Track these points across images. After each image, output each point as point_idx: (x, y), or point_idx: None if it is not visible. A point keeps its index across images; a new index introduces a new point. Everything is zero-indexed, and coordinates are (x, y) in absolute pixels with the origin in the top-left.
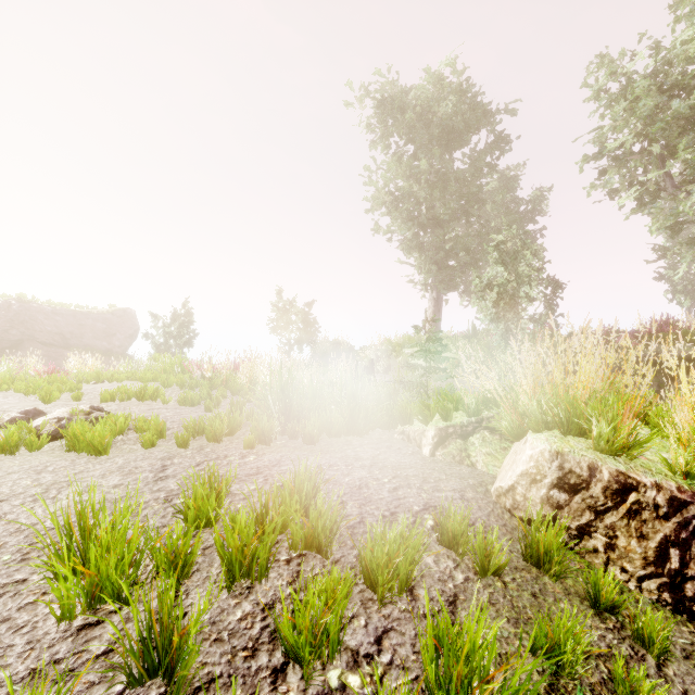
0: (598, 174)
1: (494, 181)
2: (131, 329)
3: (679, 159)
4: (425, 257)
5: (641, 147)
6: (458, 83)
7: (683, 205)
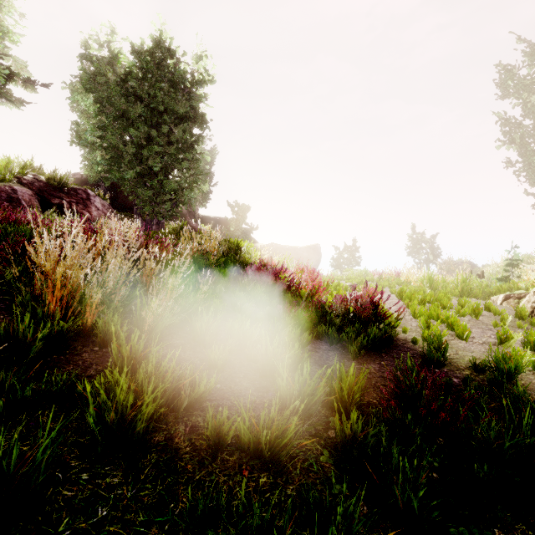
0: None
1: None
2: (319, 256)
3: None
4: None
5: None
6: None
7: None
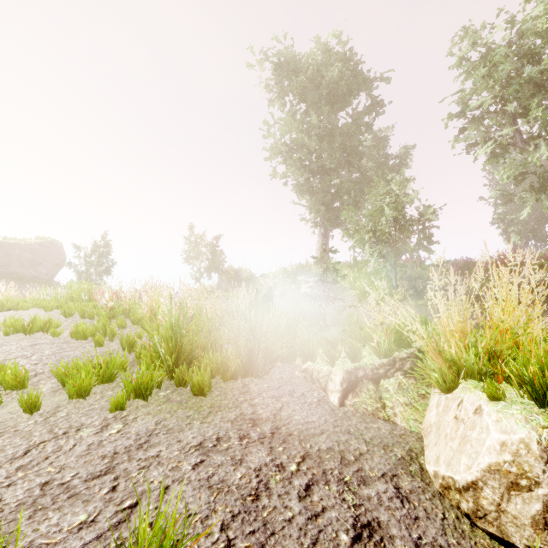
0: (458, 131)
1: (369, 141)
2: (58, 258)
3: (531, 116)
4: (315, 199)
5: (495, 108)
6: (343, 51)
7: (531, 157)
